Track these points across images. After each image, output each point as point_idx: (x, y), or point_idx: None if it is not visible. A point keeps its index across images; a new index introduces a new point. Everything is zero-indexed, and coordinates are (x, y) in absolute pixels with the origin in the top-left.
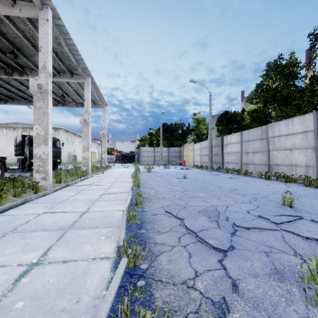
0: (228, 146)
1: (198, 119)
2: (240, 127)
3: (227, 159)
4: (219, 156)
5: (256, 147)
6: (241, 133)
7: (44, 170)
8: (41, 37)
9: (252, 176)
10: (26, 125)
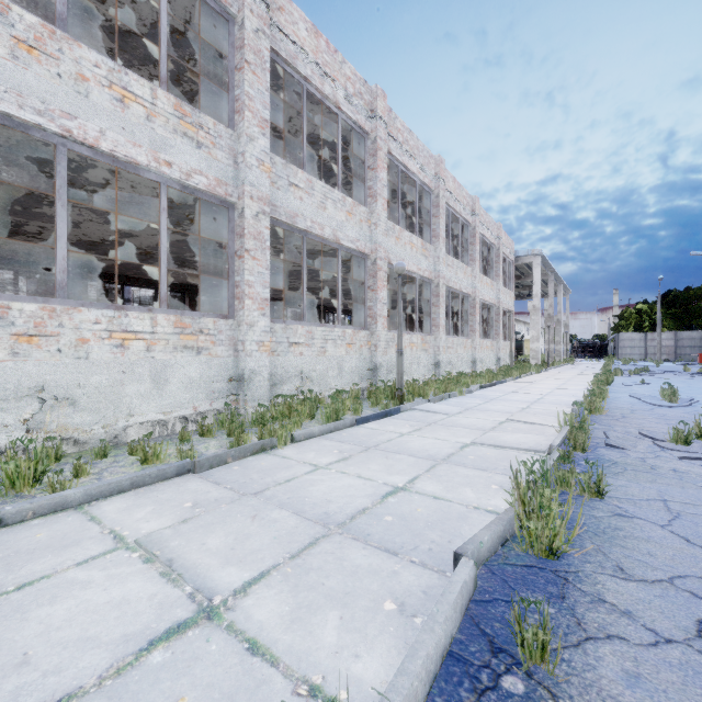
0: None
1: None
2: None
3: None
4: None
5: None
6: None
7: (551, 356)
8: (549, 289)
9: None
10: None
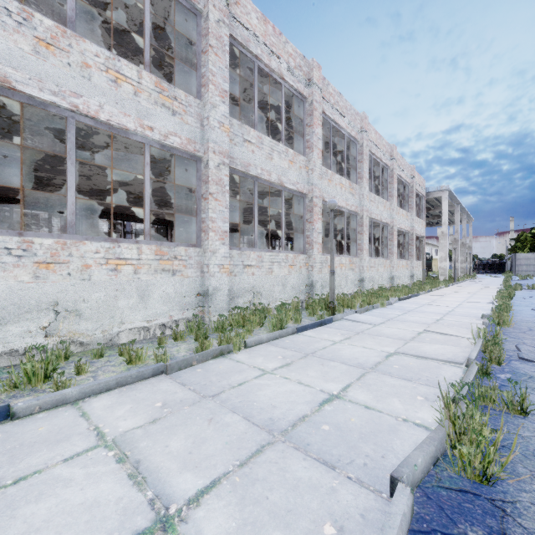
0: None
1: None
2: None
3: None
4: None
5: None
6: None
7: (456, 273)
8: (455, 218)
9: None
10: None
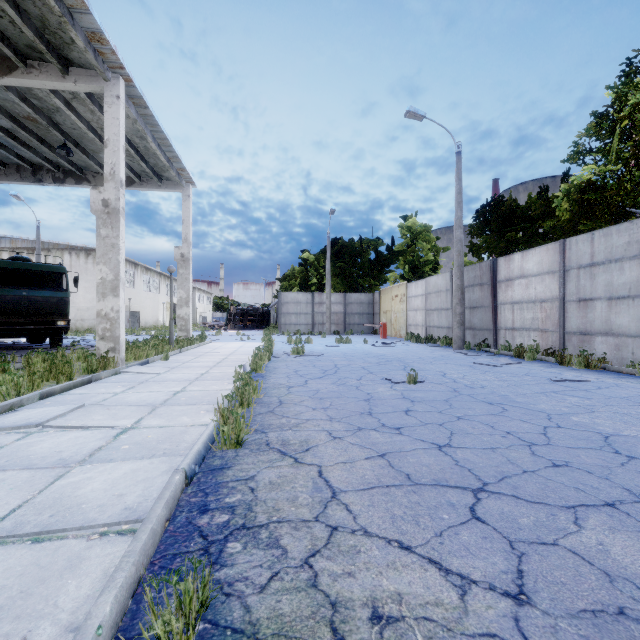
0: (513, 285)
1: (413, 227)
2: (537, 236)
3: (511, 319)
4: (485, 311)
5: (624, 283)
6: (563, 244)
7: None
8: None
9: (613, 370)
10: (19, 242)
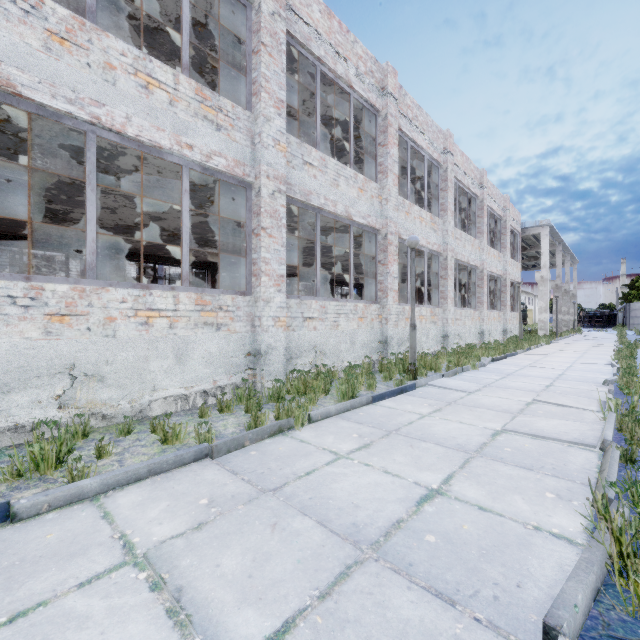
0: None
1: None
2: None
3: None
4: None
5: None
6: None
7: (559, 327)
8: (557, 260)
9: None
10: None
